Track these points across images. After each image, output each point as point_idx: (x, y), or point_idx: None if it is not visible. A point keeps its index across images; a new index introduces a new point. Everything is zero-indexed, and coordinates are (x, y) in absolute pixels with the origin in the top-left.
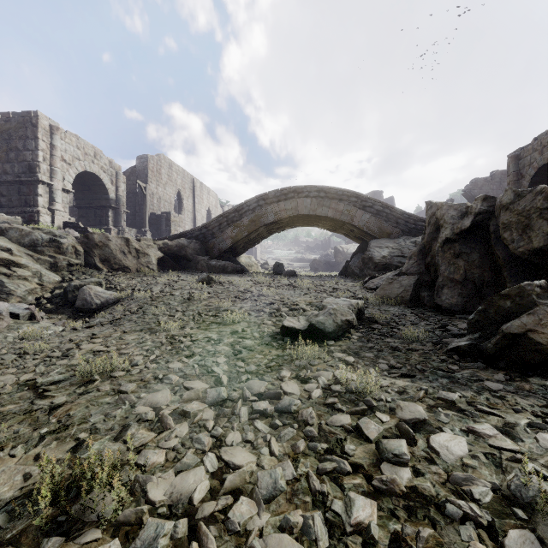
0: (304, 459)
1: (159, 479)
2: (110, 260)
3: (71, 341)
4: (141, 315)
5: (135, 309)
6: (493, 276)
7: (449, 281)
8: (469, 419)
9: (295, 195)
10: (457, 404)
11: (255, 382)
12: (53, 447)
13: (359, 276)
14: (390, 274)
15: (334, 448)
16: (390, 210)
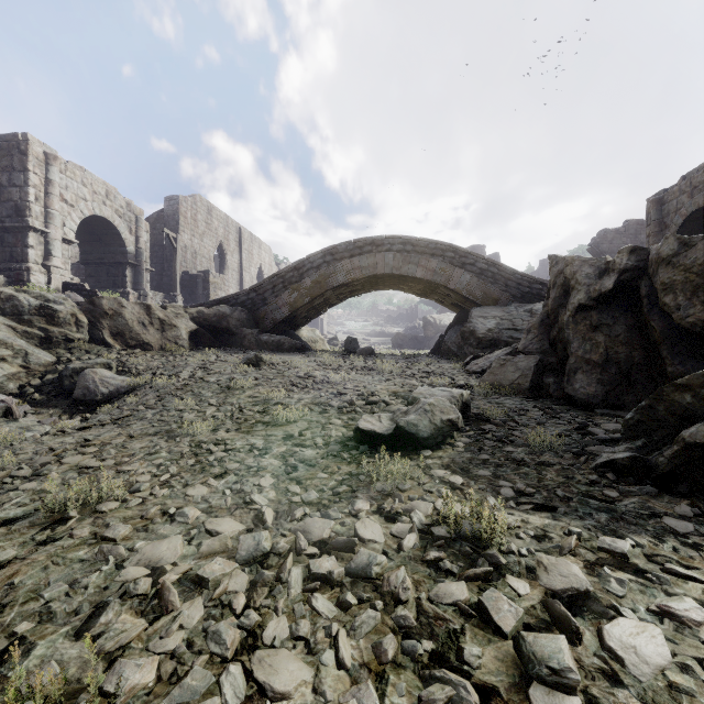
0: (395, 675)
1: None
2: (125, 334)
3: (52, 450)
4: (159, 411)
5: (153, 402)
6: (646, 357)
7: (585, 363)
8: (657, 589)
9: (373, 249)
10: (631, 559)
11: (315, 521)
12: None
13: (457, 355)
14: (499, 353)
15: (445, 650)
16: (497, 268)
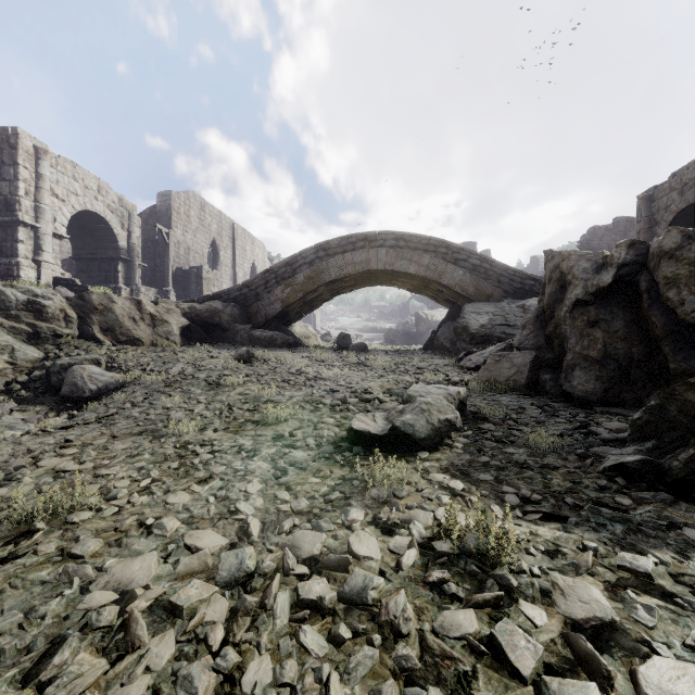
0: None
1: None
2: (115, 330)
3: (30, 451)
4: (146, 409)
5: (140, 399)
6: (646, 353)
7: (583, 359)
8: (690, 618)
9: (366, 244)
10: (656, 580)
11: (305, 534)
12: None
13: (450, 350)
14: (492, 349)
15: None
16: (489, 264)
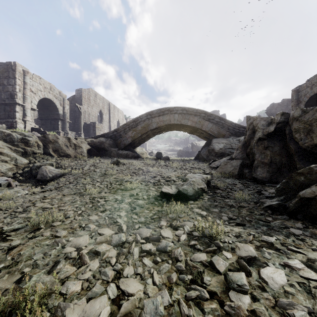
0: (176, 287)
1: (75, 305)
2: (59, 150)
3: (30, 201)
4: (75, 184)
5: (72, 180)
6: (288, 161)
7: (261, 163)
8: (284, 256)
9: (169, 112)
10: (275, 245)
11: (144, 229)
12: (5, 279)
13: (206, 160)
14: (224, 159)
15: (196, 278)
16: (224, 121)
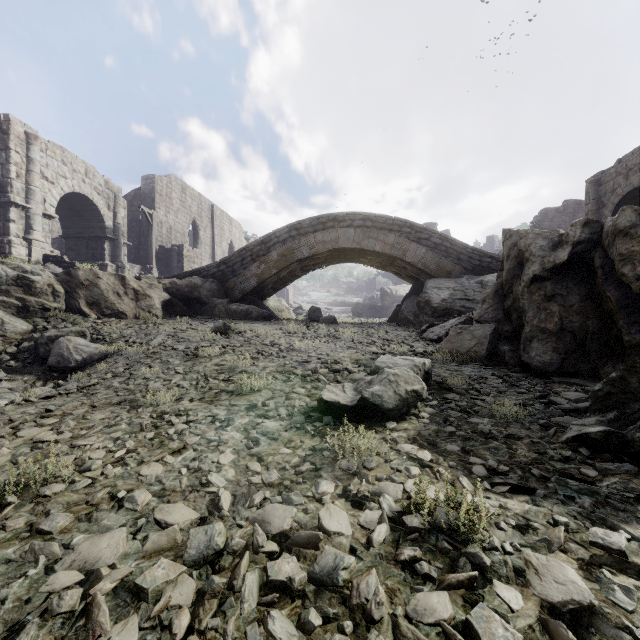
0: None
1: None
2: (100, 304)
3: (11, 421)
4: (126, 379)
5: (121, 370)
6: (600, 326)
7: (540, 331)
8: None
9: (336, 224)
10: (630, 557)
11: (276, 508)
12: None
13: (413, 323)
14: (453, 321)
15: None
16: (450, 243)
